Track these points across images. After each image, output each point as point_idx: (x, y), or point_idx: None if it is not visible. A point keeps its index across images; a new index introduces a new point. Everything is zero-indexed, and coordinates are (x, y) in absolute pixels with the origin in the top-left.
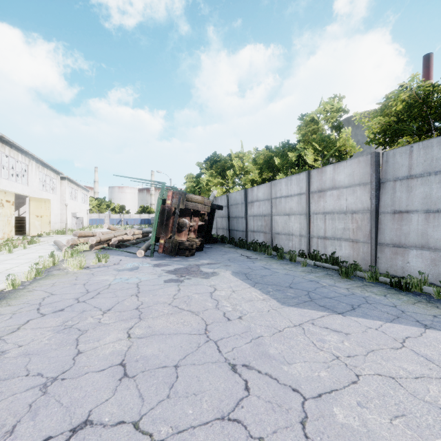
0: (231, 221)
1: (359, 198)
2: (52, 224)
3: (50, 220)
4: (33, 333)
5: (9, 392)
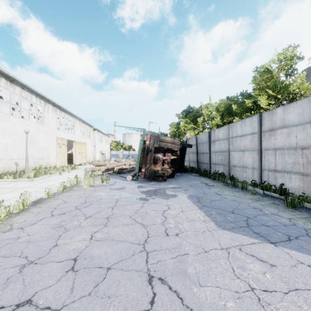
0: (198, 156)
1: (309, 135)
2: (88, 158)
3: (86, 155)
4: (40, 227)
5: (4, 266)
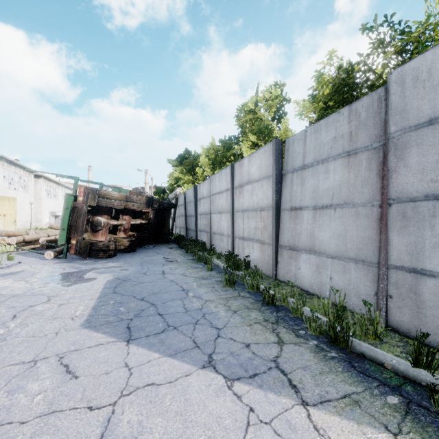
0: (187, 220)
1: (265, 193)
2: (23, 223)
3: (16, 219)
4: None
5: None
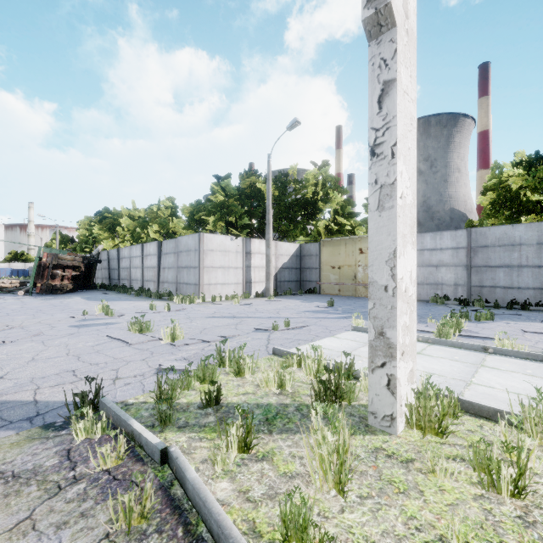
0: (111, 272)
1: (155, 261)
2: None
3: None
4: None
5: None
